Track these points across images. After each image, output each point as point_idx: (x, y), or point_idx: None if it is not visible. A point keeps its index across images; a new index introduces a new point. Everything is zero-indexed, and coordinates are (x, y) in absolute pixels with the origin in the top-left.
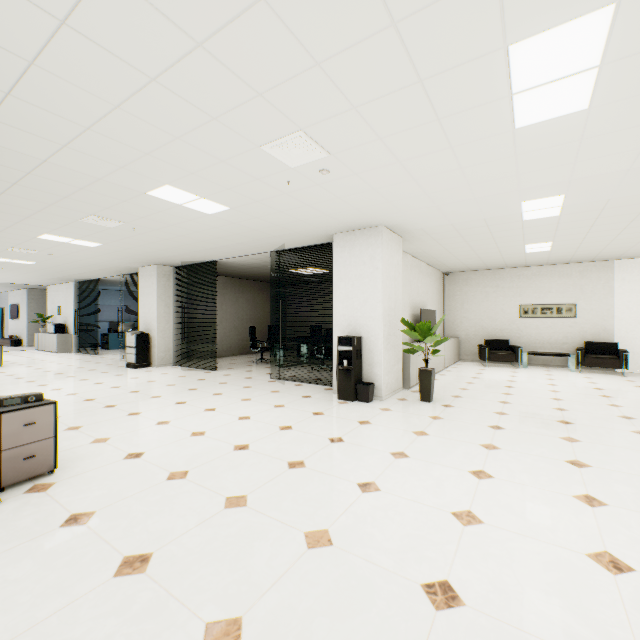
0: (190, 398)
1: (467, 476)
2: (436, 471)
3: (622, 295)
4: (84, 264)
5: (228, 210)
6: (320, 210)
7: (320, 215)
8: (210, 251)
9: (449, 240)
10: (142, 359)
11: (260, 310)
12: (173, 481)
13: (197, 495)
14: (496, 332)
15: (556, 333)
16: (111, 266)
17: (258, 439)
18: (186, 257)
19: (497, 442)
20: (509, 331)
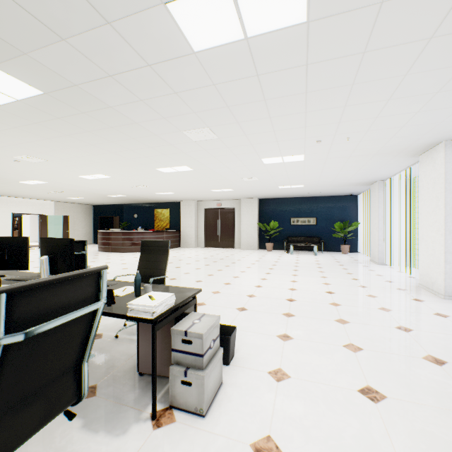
0: None
1: None
2: None
3: None
4: None
5: None
6: None
7: None
8: None
9: None
10: None
11: None
12: None
13: None
14: None
15: None
16: None
17: None
18: None
19: None
20: None
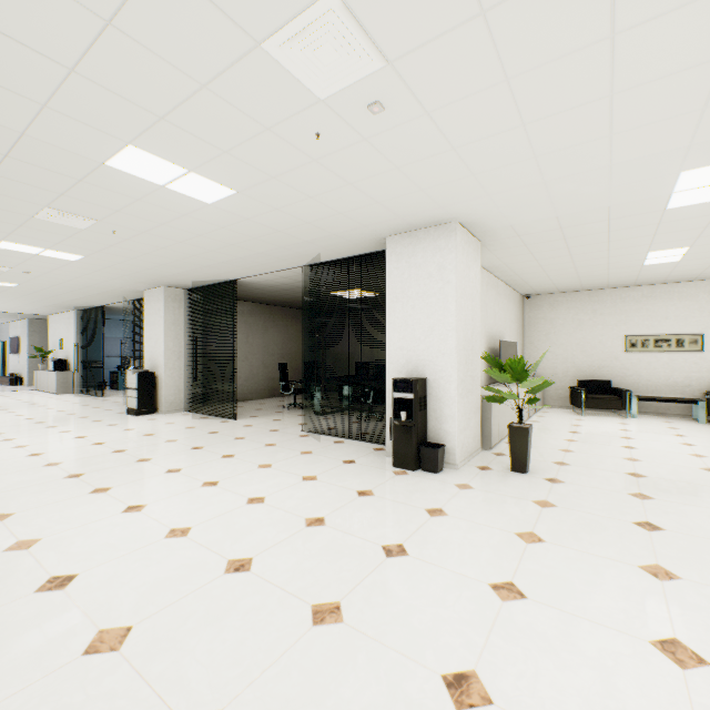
0: (189, 463)
1: (654, 658)
2: (588, 640)
3: None
4: (76, 286)
5: (234, 195)
6: (368, 193)
7: (368, 203)
8: (225, 266)
9: (545, 245)
10: (146, 404)
11: (295, 343)
12: (93, 658)
13: (122, 708)
14: (593, 371)
15: (675, 372)
16: (110, 289)
17: (269, 546)
18: (197, 275)
19: (666, 561)
20: (610, 369)
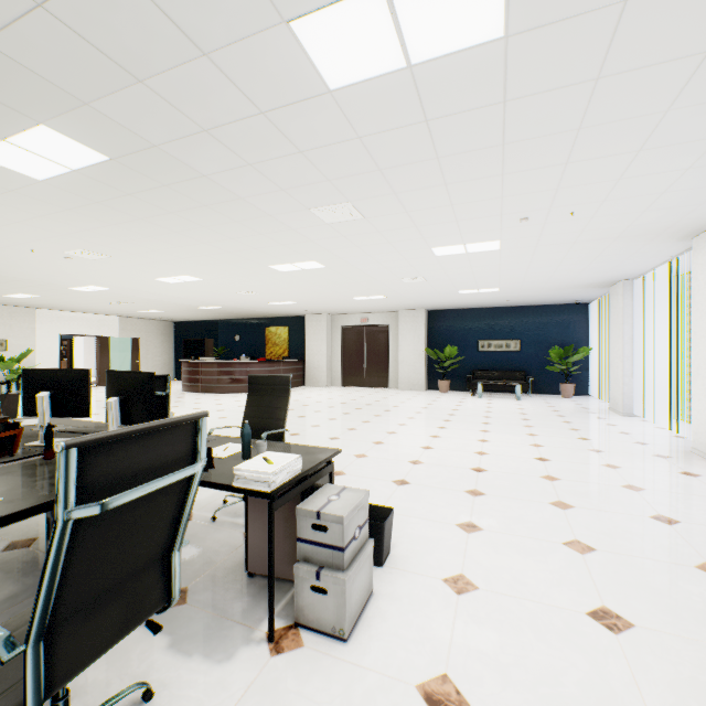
0: None
1: None
2: None
3: (42, 335)
4: None
5: None
6: None
7: None
8: None
9: None
10: None
11: None
12: None
13: None
14: None
15: None
16: None
17: None
18: None
19: None
20: None
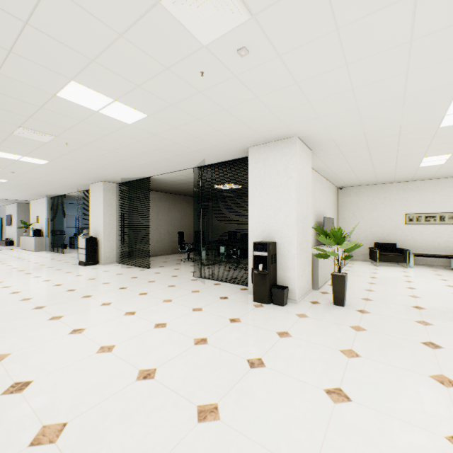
0: (117, 298)
1: (450, 451)
2: (399, 436)
3: None
4: (46, 181)
5: (146, 118)
6: (237, 116)
7: (237, 123)
8: (142, 168)
9: (355, 153)
10: (91, 258)
11: (188, 219)
12: (35, 449)
13: None
14: (384, 236)
15: (439, 238)
16: (68, 183)
17: (168, 360)
18: (124, 174)
19: (448, 372)
20: (395, 236)
